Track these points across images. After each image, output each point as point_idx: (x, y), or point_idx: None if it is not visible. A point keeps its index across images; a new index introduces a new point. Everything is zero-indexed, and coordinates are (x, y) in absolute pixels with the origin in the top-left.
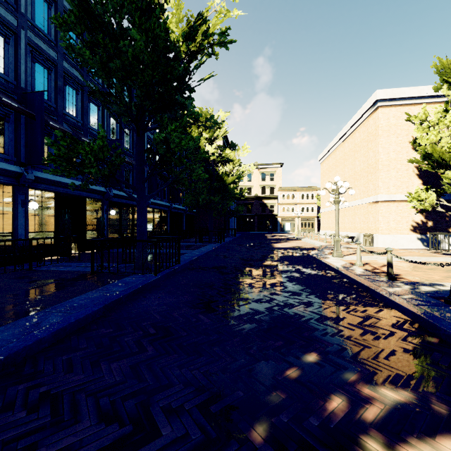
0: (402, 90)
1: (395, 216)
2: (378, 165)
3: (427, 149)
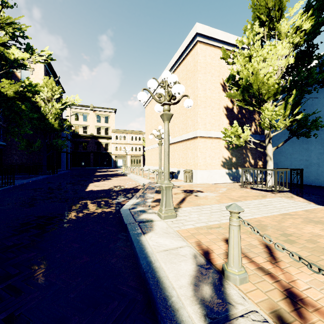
0: (216, 31)
1: (210, 152)
2: (197, 100)
3: (250, 77)
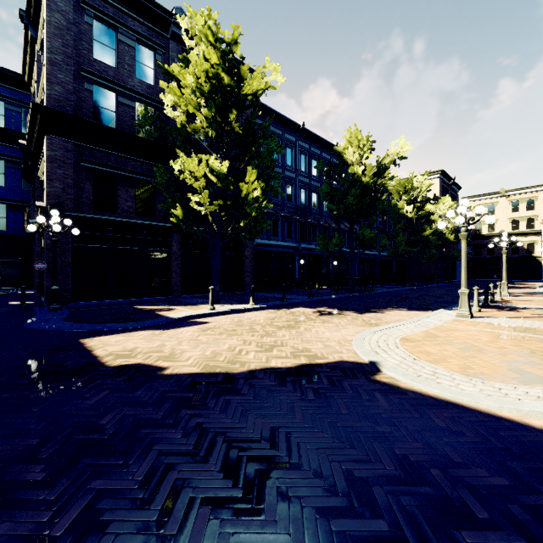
0: None
1: None
2: None
3: None
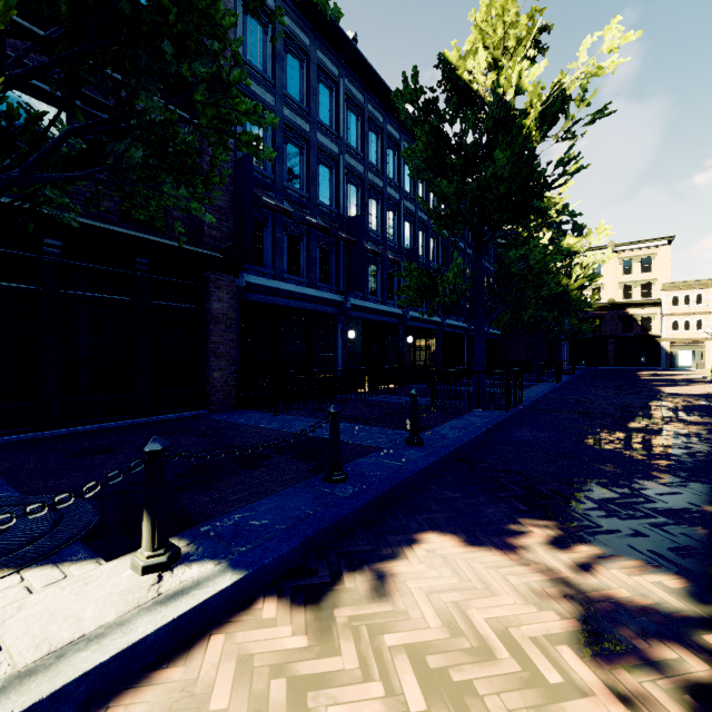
0: None
1: None
2: None
3: None
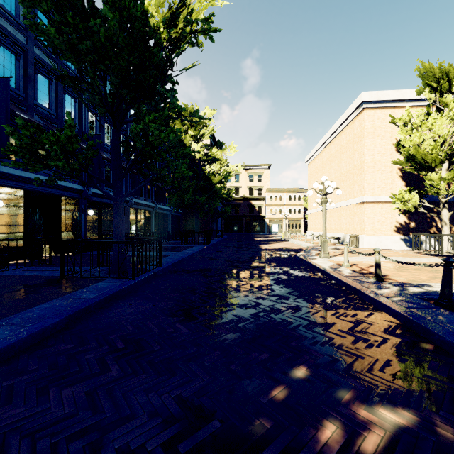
0: (386, 93)
1: (380, 217)
2: (363, 166)
3: (410, 150)
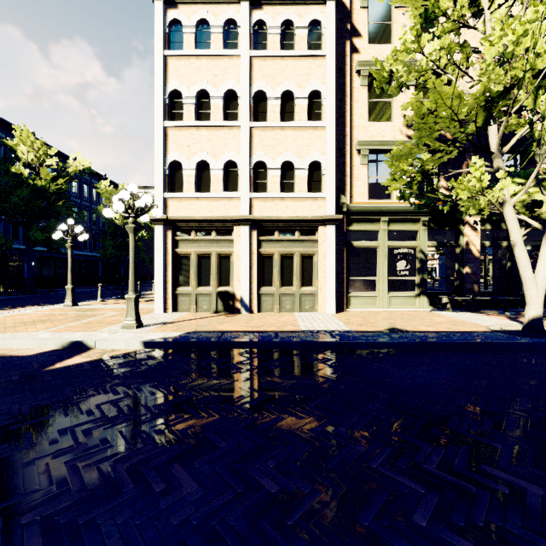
0: None
1: None
2: None
3: None
